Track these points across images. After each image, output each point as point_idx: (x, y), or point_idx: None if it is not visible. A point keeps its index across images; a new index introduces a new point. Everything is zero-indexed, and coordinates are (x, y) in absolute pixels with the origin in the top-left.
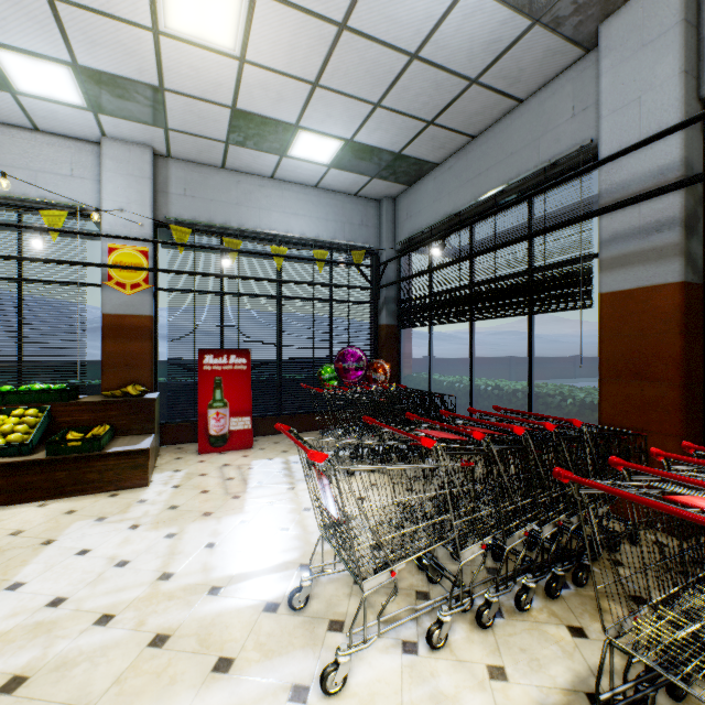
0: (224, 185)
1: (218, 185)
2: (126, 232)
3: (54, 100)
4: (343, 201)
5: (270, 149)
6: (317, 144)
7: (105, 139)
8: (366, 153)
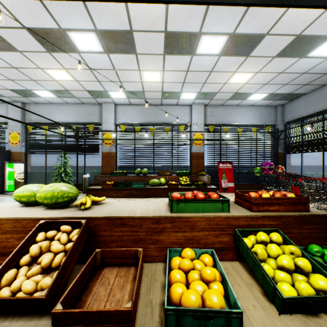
0: (221, 111)
1: (220, 111)
2: (197, 129)
3: (187, 99)
4: (261, 108)
5: (241, 99)
6: (258, 96)
7: (192, 104)
8: (276, 95)
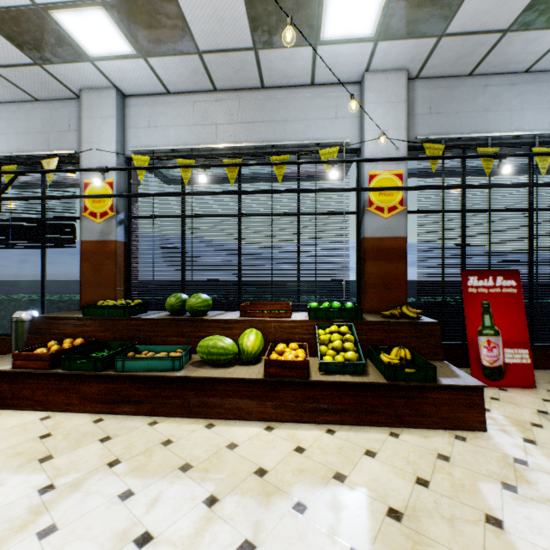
0: (468, 94)
1: (463, 95)
2: None
3: (346, 40)
4: None
5: None
6: None
7: (366, 74)
8: None
